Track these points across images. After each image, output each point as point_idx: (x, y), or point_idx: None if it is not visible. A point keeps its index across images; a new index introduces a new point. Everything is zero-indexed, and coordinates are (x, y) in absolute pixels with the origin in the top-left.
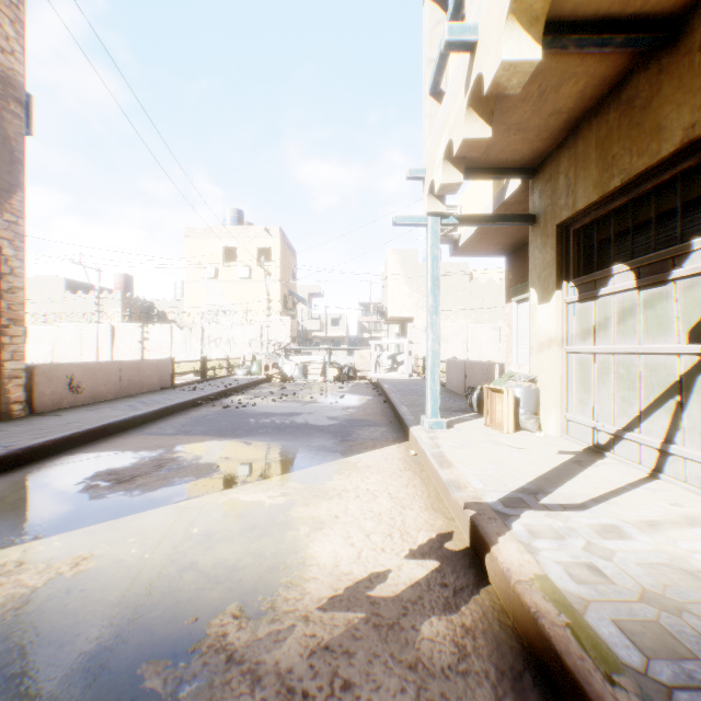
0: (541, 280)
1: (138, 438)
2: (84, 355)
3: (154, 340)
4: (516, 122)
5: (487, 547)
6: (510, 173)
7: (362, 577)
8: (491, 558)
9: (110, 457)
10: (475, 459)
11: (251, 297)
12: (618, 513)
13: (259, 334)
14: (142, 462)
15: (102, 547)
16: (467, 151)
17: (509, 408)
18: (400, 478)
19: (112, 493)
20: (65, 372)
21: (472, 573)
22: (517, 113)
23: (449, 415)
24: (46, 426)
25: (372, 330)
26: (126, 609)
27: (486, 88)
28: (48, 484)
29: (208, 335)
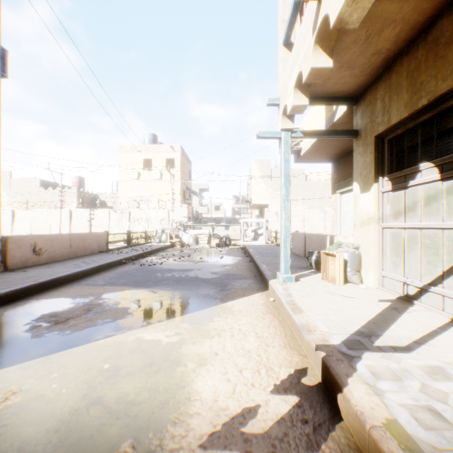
0: (362, 176)
1: (77, 288)
2: (52, 229)
3: (98, 219)
4: (347, 60)
5: (340, 387)
6: (340, 101)
7: (236, 412)
8: (343, 398)
9: (54, 302)
10: (319, 306)
11: (161, 191)
12: (438, 354)
13: (166, 216)
14: (77, 307)
15: (30, 381)
16: (313, 79)
17: (340, 267)
18: (263, 320)
19: (49, 332)
20: (30, 241)
21: (327, 408)
22: (348, 53)
23: (296, 271)
24: (13, 279)
25: (241, 213)
26: (36, 446)
27: (332, 23)
28: (4, 325)
29: (133, 216)
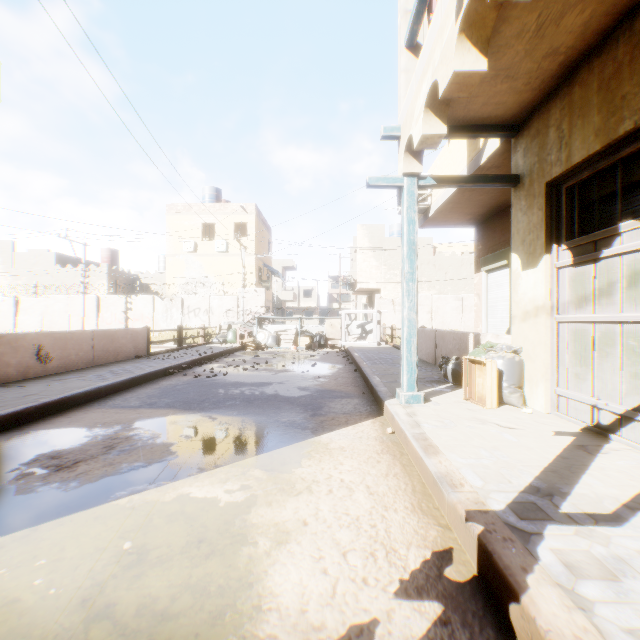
0: (526, 245)
1: (98, 412)
2: (72, 324)
3: (137, 310)
4: (505, 66)
5: (514, 593)
6: (492, 131)
7: (338, 636)
8: (521, 612)
9: (60, 435)
10: (464, 443)
11: (228, 270)
12: None
13: (235, 304)
14: (93, 442)
15: None
16: (455, 91)
17: (493, 381)
18: (378, 464)
19: (44, 485)
20: (32, 342)
21: (491, 627)
22: (508, 54)
23: (424, 387)
24: (1, 399)
25: (342, 301)
26: None
27: None
28: None
29: (188, 306)
